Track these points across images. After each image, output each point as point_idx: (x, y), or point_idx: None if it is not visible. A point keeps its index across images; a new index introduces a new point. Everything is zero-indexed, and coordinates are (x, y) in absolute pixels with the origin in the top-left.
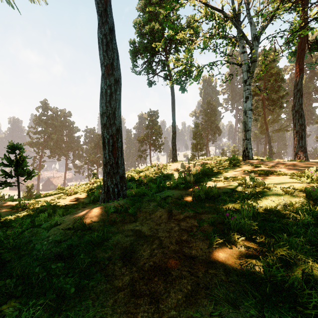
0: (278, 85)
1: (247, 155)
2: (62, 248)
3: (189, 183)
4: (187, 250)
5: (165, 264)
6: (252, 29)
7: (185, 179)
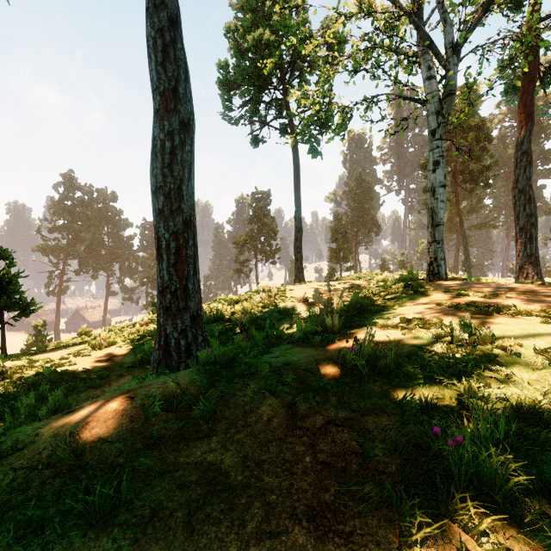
0: (481, 147)
1: (437, 272)
2: None
3: (331, 331)
4: (338, 547)
5: None
6: (447, 32)
7: (321, 323)
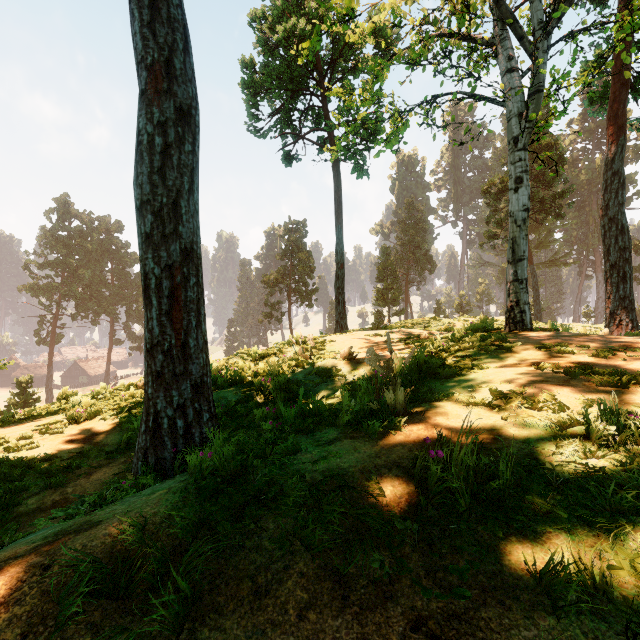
0: (553, 171)
1: (520, 320)
2: None
3: (393, 410)
4: None
5: None
6: (535, 9)
7: (379, 397)
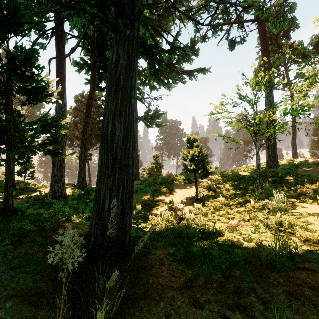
0: None
1: None
2: (285, 171)
3: None
4: None
5: (317, 172)
6: None
7: (317, 162)
